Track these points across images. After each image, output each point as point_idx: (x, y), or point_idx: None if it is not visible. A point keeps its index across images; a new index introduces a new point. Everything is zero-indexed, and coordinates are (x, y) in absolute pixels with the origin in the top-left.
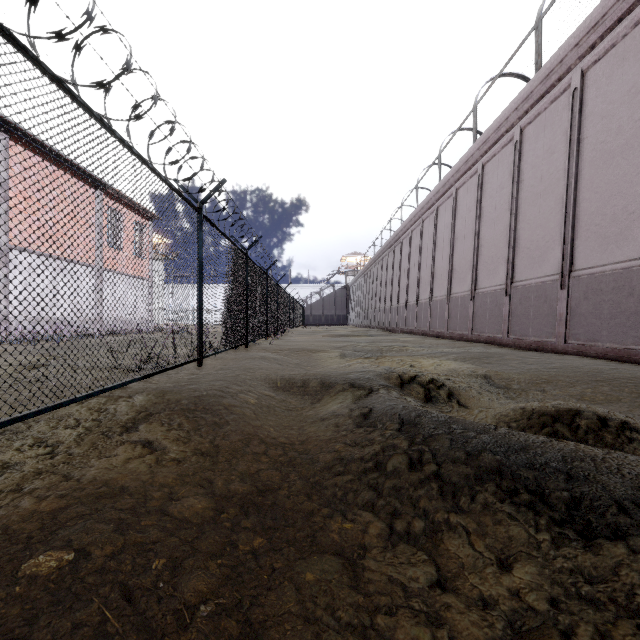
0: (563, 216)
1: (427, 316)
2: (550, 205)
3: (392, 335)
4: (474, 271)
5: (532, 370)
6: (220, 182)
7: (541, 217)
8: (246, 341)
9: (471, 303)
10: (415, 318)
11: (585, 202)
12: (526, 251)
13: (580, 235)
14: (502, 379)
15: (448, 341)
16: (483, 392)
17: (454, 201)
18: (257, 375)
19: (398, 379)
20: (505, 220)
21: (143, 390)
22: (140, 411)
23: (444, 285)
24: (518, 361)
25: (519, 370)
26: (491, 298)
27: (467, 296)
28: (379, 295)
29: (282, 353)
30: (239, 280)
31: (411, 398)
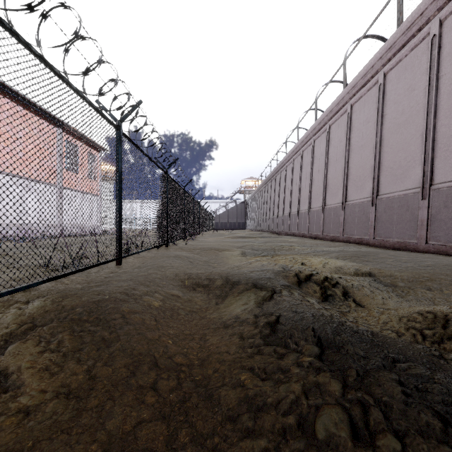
0: (423, 140)
1: (306, 222)
2: (411, 132)
3: (279, 237)
4: (344, 187)
5: (409, 268)
6: (137, 103)
7: (403, 142)
8: (166, 242)
9: (342, 212)
10: (297, 224)
11: (444, 127)
12: (389, 170)
13: (439, 155)
14: (386, 277)
15: (324, 241)
16: (374, 290)
17: (328, 135)
18: (167, 274)
19: (295, 278)
20: (371, 147)
21: (46, 293)
22: (24, 323)
23: (320, 199)
24: (392, 259)
25: (397, 268)
26: (359, 208)
27: (339, 207)
28: (269, 207)
29: (195, 251)
30: (159, 192)
31: (312, 299)
